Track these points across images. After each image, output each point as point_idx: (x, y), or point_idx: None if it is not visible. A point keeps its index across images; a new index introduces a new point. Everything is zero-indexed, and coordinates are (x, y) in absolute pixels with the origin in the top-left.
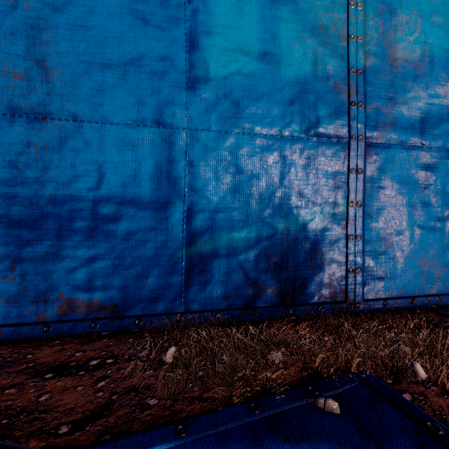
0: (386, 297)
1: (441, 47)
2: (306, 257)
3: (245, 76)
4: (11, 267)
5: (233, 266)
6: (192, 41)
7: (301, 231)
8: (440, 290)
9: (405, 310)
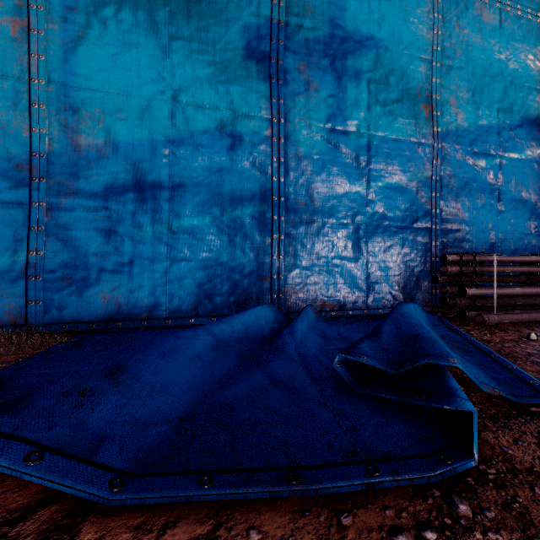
0: (68, 322)
1: (125, 136)
2: None
3: None
4: None
5: None
6: None
7: None
8: (124, 317)
9: (82, 331)
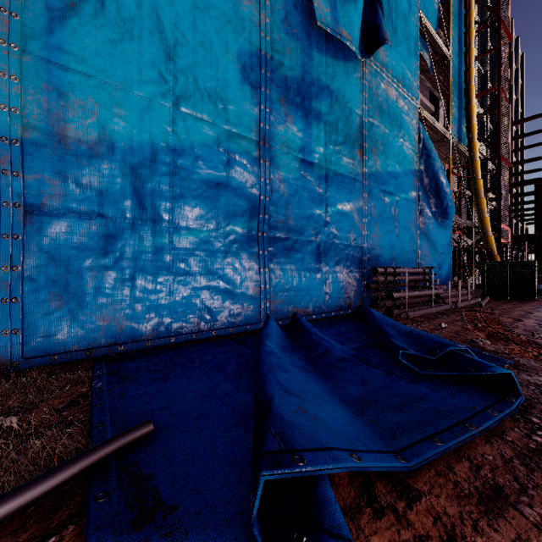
0: (53, 353)
1: (124, 135)
2: None
3: None
4: None
5: None
6: None
7: None
8: (123, 339)
9: (74, 362)
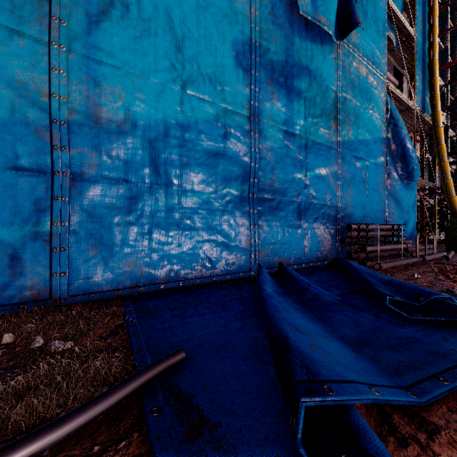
0: (91, 292)
1: (144, 115)
2: (2, 267)
3: None
4: None
5: None
6: None
7: None
8: (143, 282)
9: (106, 300)
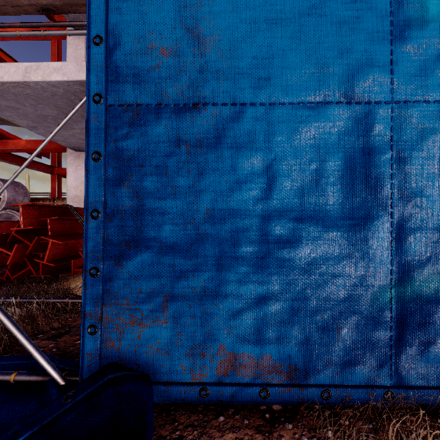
0: None
1: None
2: None
3: None
4: (159, 306)
5: None
6: None
7: None
8: None
9: None
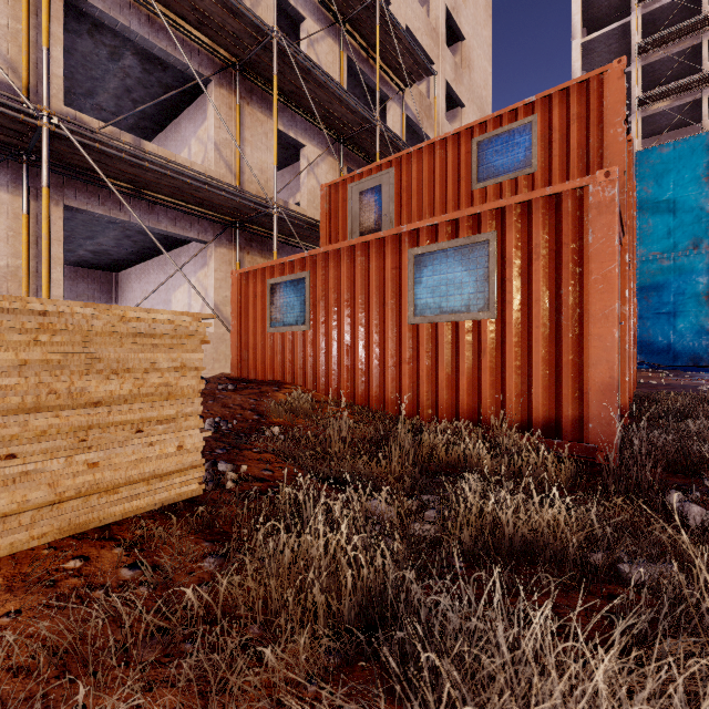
0: None
1: None
2: (698, 359)
3: (684, 331)
4: (644, 359)
5: (682, 360)
6: (673, 327)
7: (697, 355)
8: None
9: None
